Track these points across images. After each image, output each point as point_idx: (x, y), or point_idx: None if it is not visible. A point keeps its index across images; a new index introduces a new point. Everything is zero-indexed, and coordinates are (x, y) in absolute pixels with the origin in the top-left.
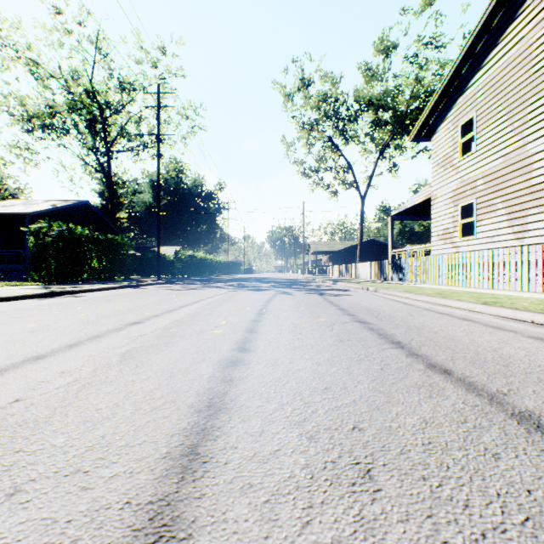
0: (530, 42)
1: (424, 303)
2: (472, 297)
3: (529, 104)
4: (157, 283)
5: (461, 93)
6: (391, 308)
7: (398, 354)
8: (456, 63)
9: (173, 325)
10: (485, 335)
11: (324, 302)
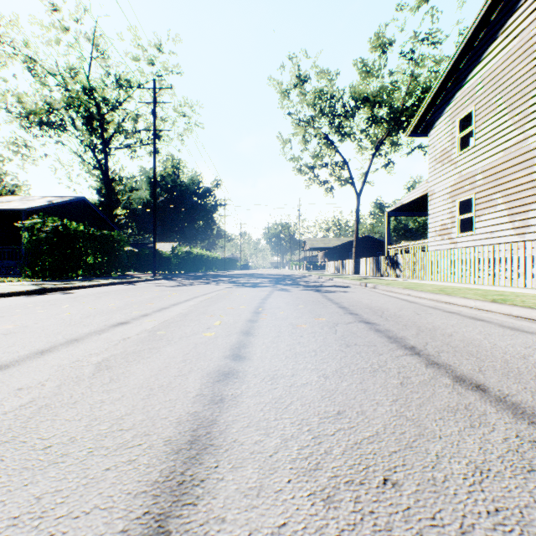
0: (532, 34)
1: (427, 300)
2: (477, 294)
3: (530, 96)
4: (153, 279)
5: (459, 88)
6: (394, 307)
7: (415, 362)
8: (454, 56)
9: (162, 327)
10: (506, 338)
11: (323, 299)
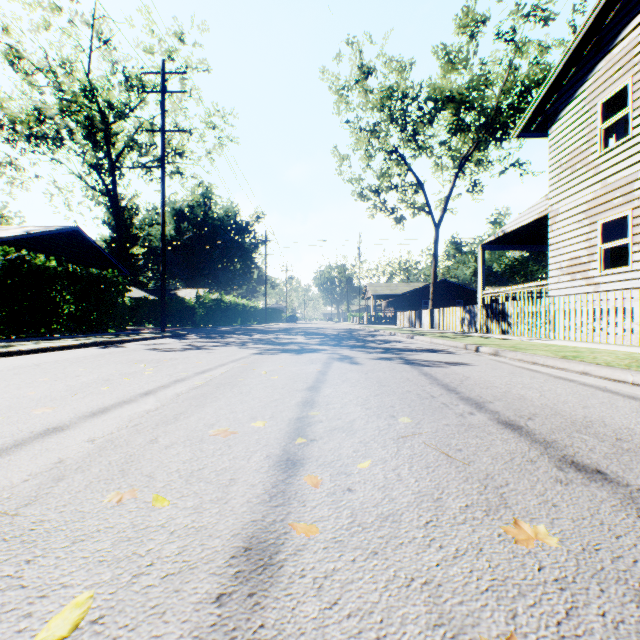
0: None
1: None
2: None
3: None
4: (155, 337)
5: (603, 55)
6: (636, 421)
7: None
8: (598, 6)
9: None
10: None
11: (435, 388)
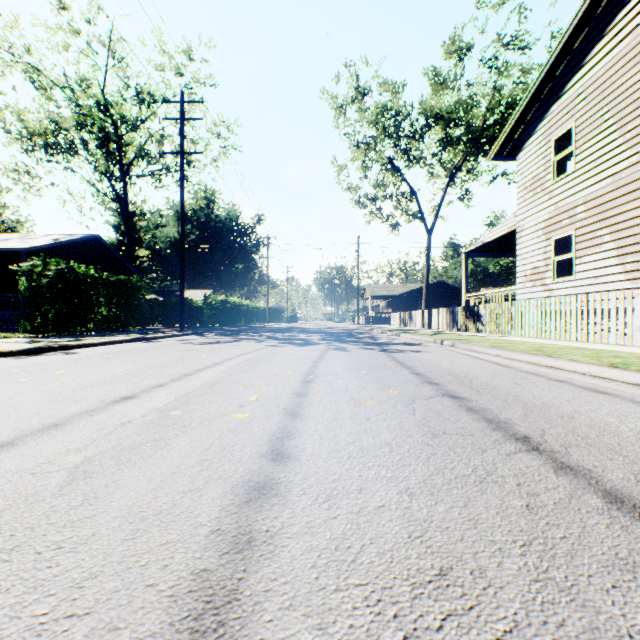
0: None
1: (523, 363)
2: (586, 355)
3: None
4: (179, 335)
5: (555, 100)
6: (484, 373)
7: (538, 465)
8: (549, 61)
9: (179, 403)
10: None
11: (390, 362)
